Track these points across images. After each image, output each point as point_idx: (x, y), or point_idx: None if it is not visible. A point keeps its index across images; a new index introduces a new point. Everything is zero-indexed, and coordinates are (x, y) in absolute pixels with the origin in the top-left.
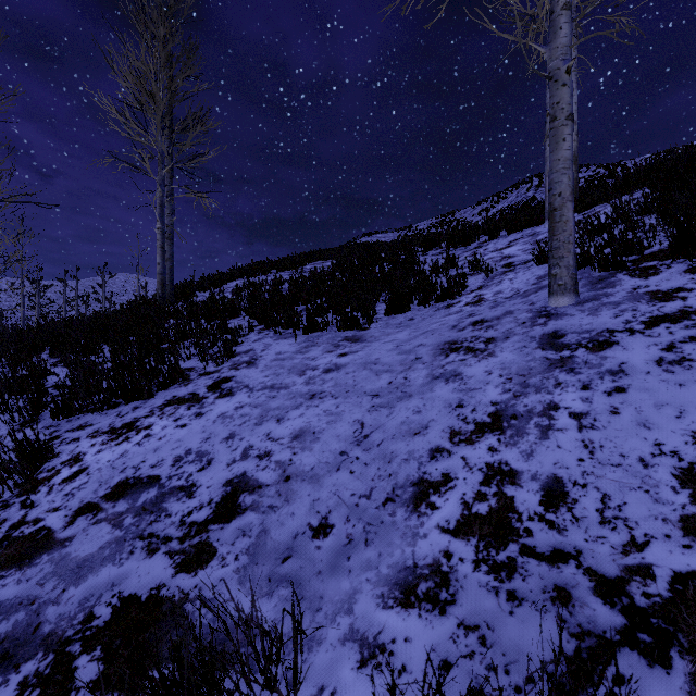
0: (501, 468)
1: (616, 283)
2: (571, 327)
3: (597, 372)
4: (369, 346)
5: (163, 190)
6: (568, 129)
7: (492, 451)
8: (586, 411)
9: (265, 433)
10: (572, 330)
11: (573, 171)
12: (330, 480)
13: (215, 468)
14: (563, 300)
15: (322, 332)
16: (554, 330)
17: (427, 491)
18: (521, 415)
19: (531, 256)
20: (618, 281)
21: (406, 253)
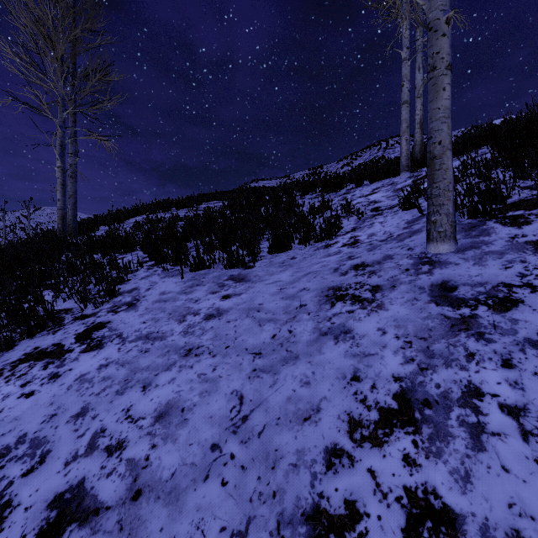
0: (430, 502)
1: (489, 230)
2: (460, 278)
3: (514, 341)
4: (253, 287)
5: (64, 132)
6: (447, 79)
7: (409, 465)
8: (522, 404)
9: (125, 408)
10: (463, 281)
11: (420, 134)
12: (193, 498)
13: (48, 469)
14: (444, 247)
15: (209, 269)
16: (442, 280)
17: (327, 536)
18: (436, 402)
19: (394, 201)
20: (491, 228)
21: (287, 197)
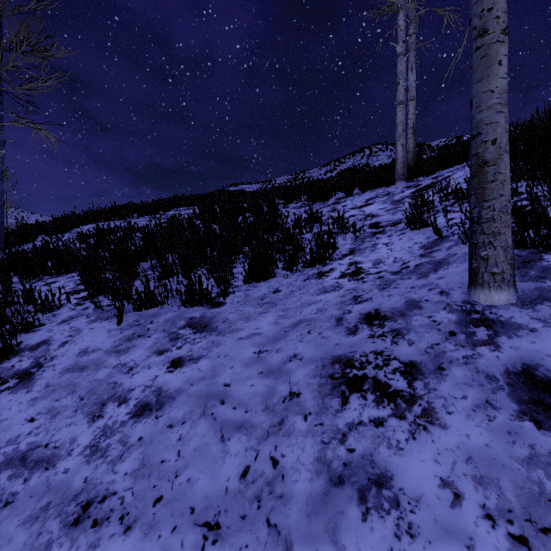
0: None
1: None
2: None
3: None
4: (218, 345)
5: None
6: (504, 48)
7: None
8: None
9: None
10: None
11: (412, 140)
12: None
13: None
14: (500, 296)
15: (161, 307)
16: (522, 362)
17: None
18: None
19: (396, 216)
20: None
21: (268, 205)
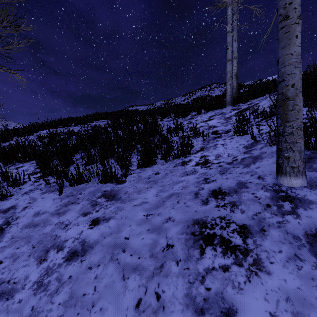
0: None
1: None
2: None
3: None
4: (121, 209)
5: None
6: (299, 27)
7: None
8: None
9: None
10: None
11: (235, 82)
12: None
13: None
14: (297, 181)
15: (87, 183)
16: (315, 227)
17: None
18: None
19: (227, 127)
20: None
21: (151, 119)
